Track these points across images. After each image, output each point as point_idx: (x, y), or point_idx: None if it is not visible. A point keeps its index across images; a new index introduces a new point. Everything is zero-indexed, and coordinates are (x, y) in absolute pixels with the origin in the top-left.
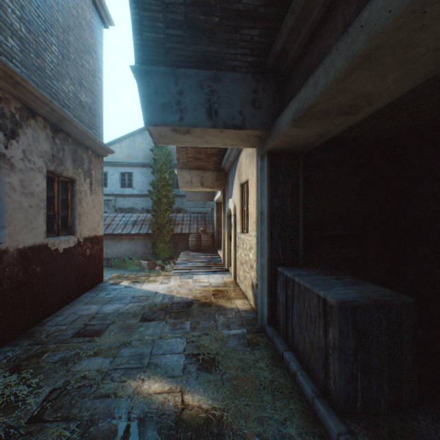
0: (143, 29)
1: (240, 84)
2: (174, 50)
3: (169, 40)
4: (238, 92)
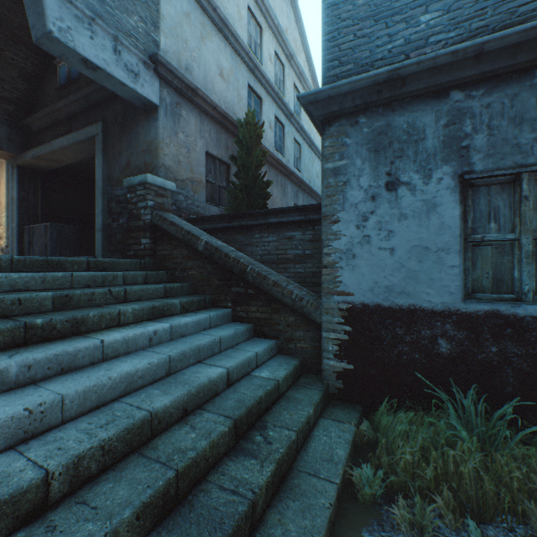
0: None
1: (1, 127)
2: None
3: None
4: None
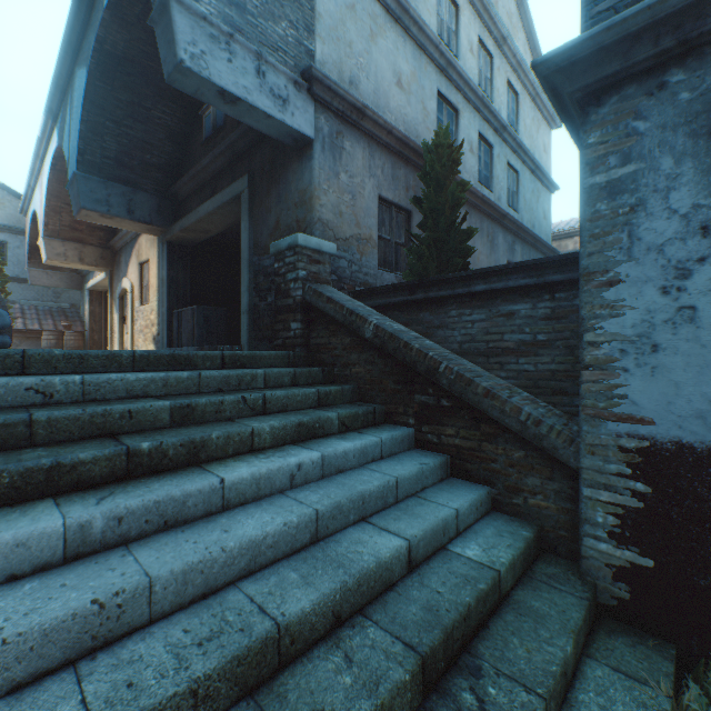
0: (86, 154)
1: (150, 200)
2: (106, 170)
3: (104, 164)
4: (149, 204)
